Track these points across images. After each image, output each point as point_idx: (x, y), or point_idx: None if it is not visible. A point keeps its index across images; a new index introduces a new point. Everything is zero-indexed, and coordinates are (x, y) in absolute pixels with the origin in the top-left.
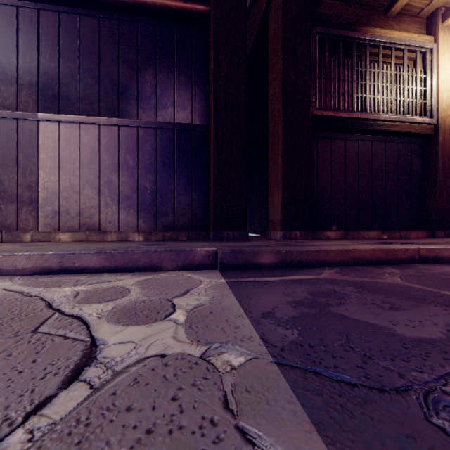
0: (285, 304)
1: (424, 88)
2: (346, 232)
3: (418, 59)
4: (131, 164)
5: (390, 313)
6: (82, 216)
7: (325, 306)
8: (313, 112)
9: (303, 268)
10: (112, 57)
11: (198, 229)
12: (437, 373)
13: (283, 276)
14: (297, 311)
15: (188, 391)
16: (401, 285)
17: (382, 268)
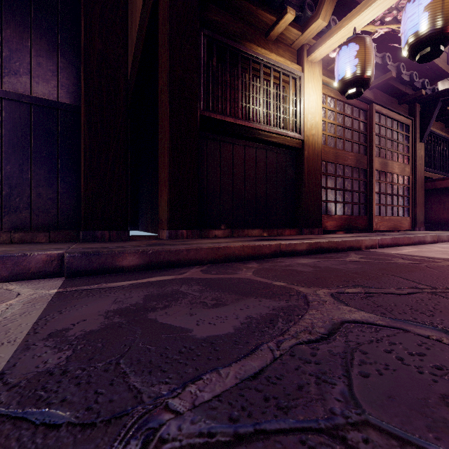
0: (99, 315)
1: (295, 108)
2: (232, 230)
3: (290, 83)
4: None
5: (207, 312)
6: None
7: (147, 311)
8: (202, 113)
9: (172, 269)
10: None
11: (67, 229)
12: (183, 381)
13: (139, 279)
14: (104, 323)
15: None
16: (247, 279)
17: (247, 264)
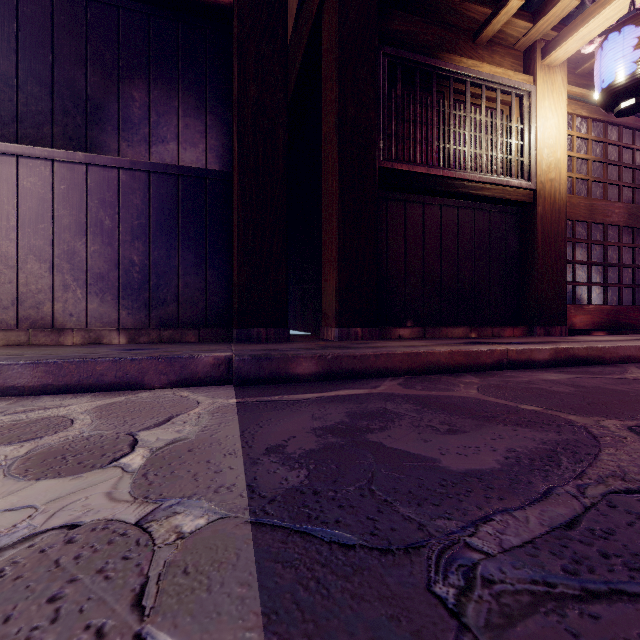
0: (307, 433)
1: (521, 142)
2: (424, 329)
3: (513, 104)
4: (108, 225)
5: (444, 439)
6: (22, 306)
7: (362, 432)
8: (381, 164)
9: (357, 380)
10: (76, 56)
11: (216, 326)
12: (469, 519)
13: (324, 392)
14: (320, 442)
15: (84, 584)
16: (475, 398)
17: (460, 377)
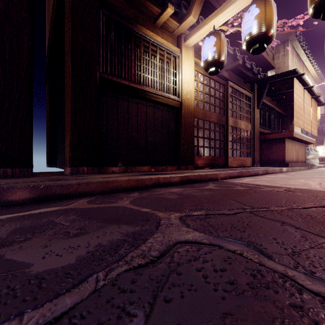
0: None
1: (175, 78)
2: (127, 167)
3: (172, 60)
4: None
5: (63, 242)
6: None
7: (1, 246)
8: (101, 74)
9: (63, 200)
10: None
11: None
12: None
13: (23, 212)
14: None
15: None
16: (122, 207)
17: (130, 193)
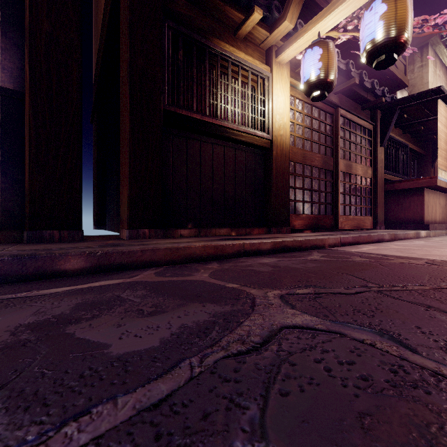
0: (5, 331)
1: (263, 108)
2: (199, 230)
3: (259, 82)
4: None
5: (139, 321)
6: None
7: (68, 323)
8: (166, 107)
9: (124, 271)
10: None
11: (10, 228)
12: (64, 418)
13: (81, 284)
14: (6, 341)
15: None
16: (201, 281)
17: (207, 264)
